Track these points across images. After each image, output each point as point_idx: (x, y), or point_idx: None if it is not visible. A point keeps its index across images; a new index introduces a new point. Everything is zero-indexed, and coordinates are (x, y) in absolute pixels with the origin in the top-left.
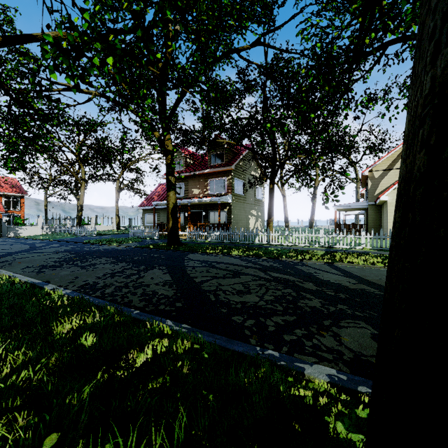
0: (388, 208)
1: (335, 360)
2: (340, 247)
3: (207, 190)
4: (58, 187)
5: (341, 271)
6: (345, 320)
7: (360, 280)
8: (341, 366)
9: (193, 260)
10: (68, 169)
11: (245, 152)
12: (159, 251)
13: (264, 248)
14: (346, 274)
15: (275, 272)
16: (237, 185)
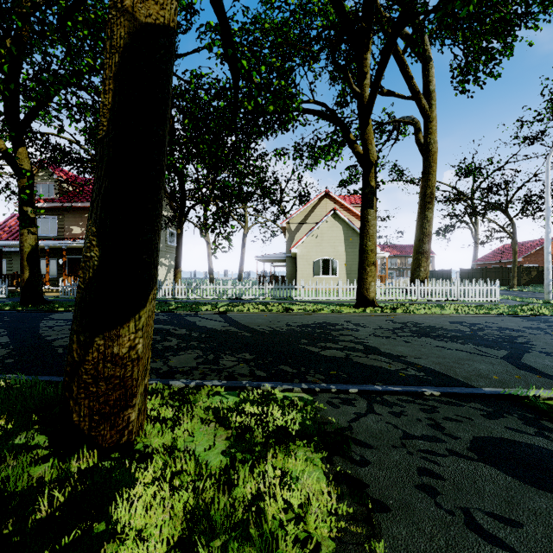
0: (298, 261)
1: (151, 374)
2: (246, 298)
3: None
4: None
5: (226, 318)
6: (186, 350)
7: (234, 323)
8: (152, 376)
9: (56, 320)
10: None
11: None
12: (3, 313)
13: (165, 303)
14: (226, 320)
15: (157, 324)
16: None
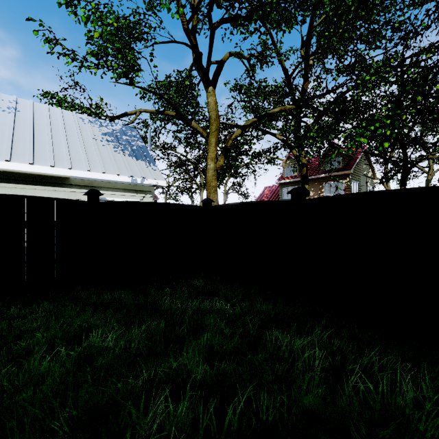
0: None
1: None
2: None
3: (322, 192)
4: (183, 193)
5: None
6: None
7: None
8: None
9: None
10: (193, 179)
11: (360, 155)
12: None
13: None
14: None
15: None
16: (353, 186)
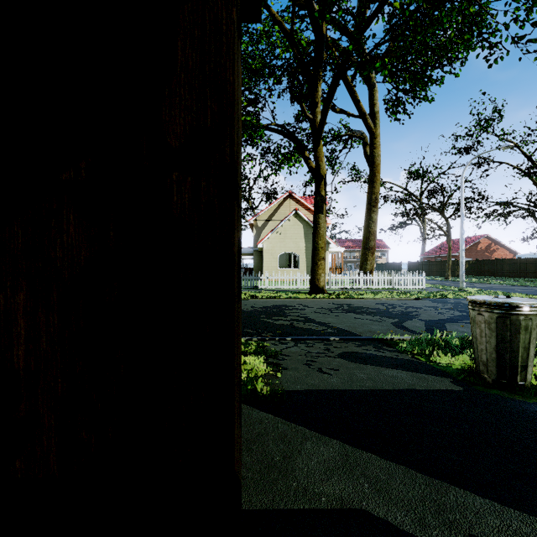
0: (264, 255)
1: None
2: None
3: None
4: None
5: None
6: None
7: None
8: None
9: None
10: None
11: None
12: None
13: None
14: None
15: None
16: None
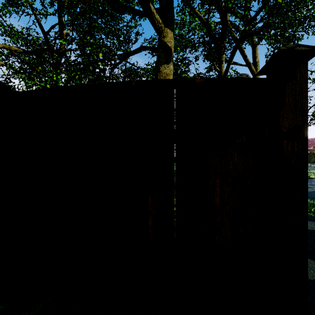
0: None
1: None
2: None
3: None
4: None
5: None
6: None
7: None
8: None
9: None
10: None
11: None
12: None
13: None
14: None
15: None
16: None
